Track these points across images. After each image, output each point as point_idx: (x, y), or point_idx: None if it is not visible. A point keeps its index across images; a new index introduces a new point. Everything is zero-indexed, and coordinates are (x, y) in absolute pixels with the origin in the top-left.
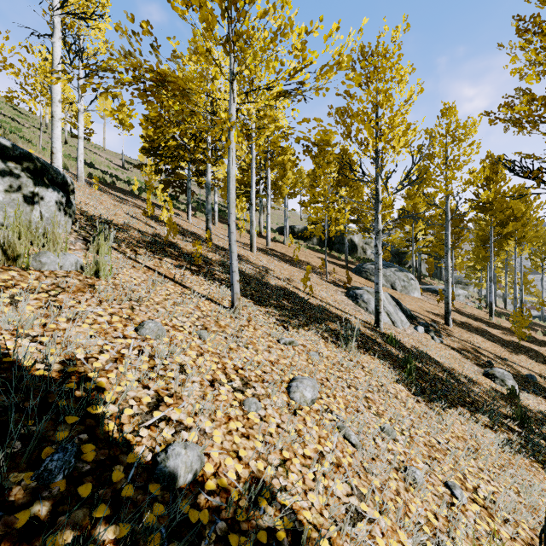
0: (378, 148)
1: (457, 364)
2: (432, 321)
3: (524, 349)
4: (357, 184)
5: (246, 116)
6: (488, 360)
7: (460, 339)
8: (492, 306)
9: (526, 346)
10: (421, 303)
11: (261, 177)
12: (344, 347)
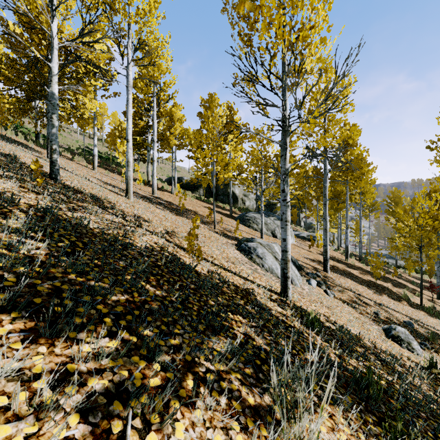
0: (285, 64)
1: (365, 329)
2: (314, 268)
3: (380, 287)
4: (241, 140)
5: (121, 34)
6: (375, 311)
7: (342, 287)
8: (348, 249)
9: (380, 284)
10: (297, 249)
11: (148, 125)
12: (288, 435)
